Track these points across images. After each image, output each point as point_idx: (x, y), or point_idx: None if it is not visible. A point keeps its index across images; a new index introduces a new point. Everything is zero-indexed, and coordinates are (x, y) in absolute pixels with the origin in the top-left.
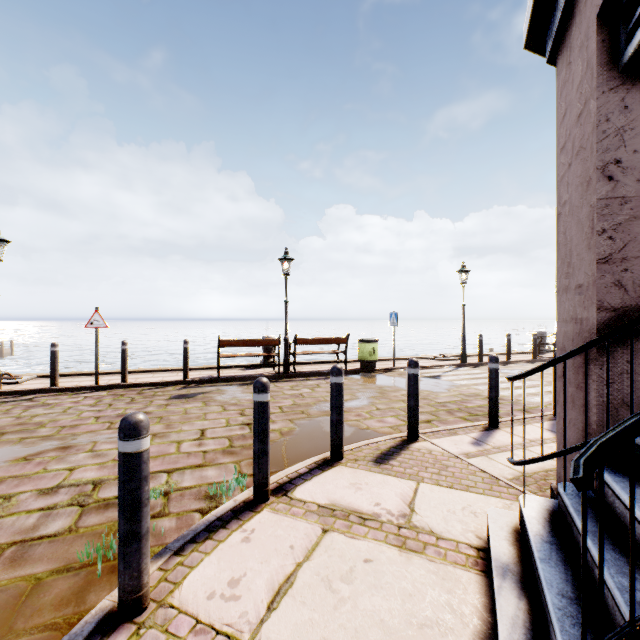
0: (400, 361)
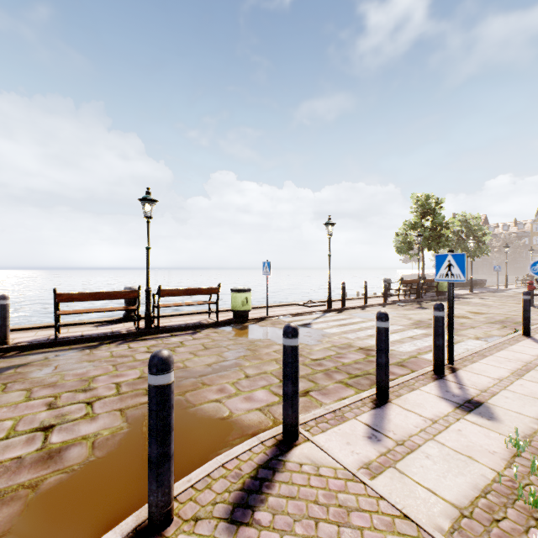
0: (273, 308)
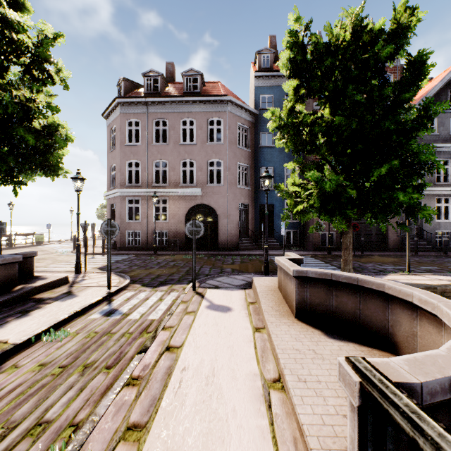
0: (46, 242)
